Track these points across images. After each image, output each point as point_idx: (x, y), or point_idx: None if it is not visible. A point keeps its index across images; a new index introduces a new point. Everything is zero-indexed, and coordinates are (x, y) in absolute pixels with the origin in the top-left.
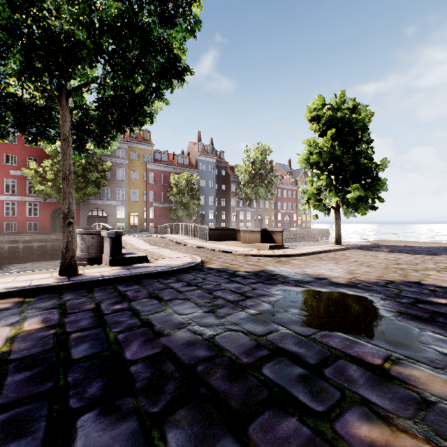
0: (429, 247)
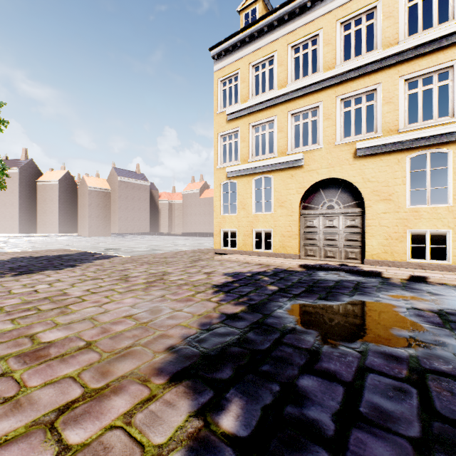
0: (17, 260)
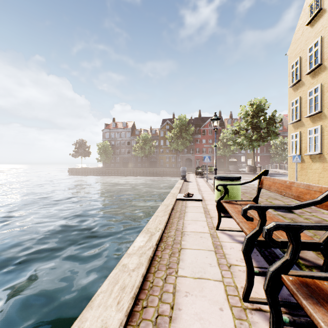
0: None
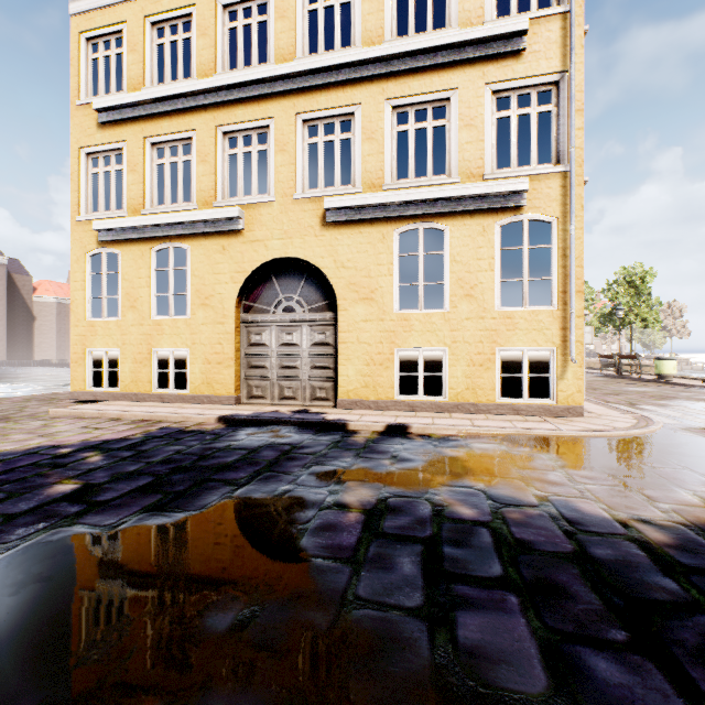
0: None
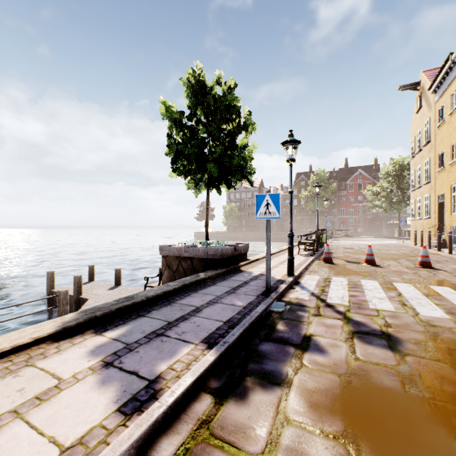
0: None
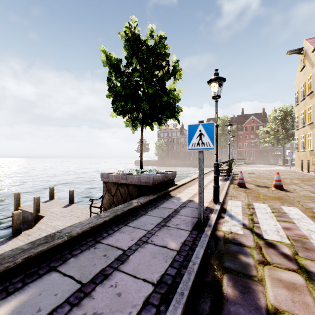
0: None
